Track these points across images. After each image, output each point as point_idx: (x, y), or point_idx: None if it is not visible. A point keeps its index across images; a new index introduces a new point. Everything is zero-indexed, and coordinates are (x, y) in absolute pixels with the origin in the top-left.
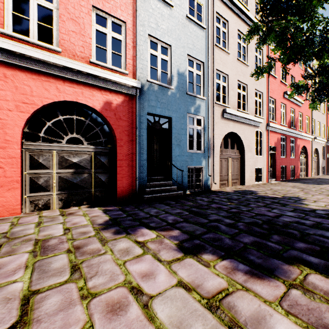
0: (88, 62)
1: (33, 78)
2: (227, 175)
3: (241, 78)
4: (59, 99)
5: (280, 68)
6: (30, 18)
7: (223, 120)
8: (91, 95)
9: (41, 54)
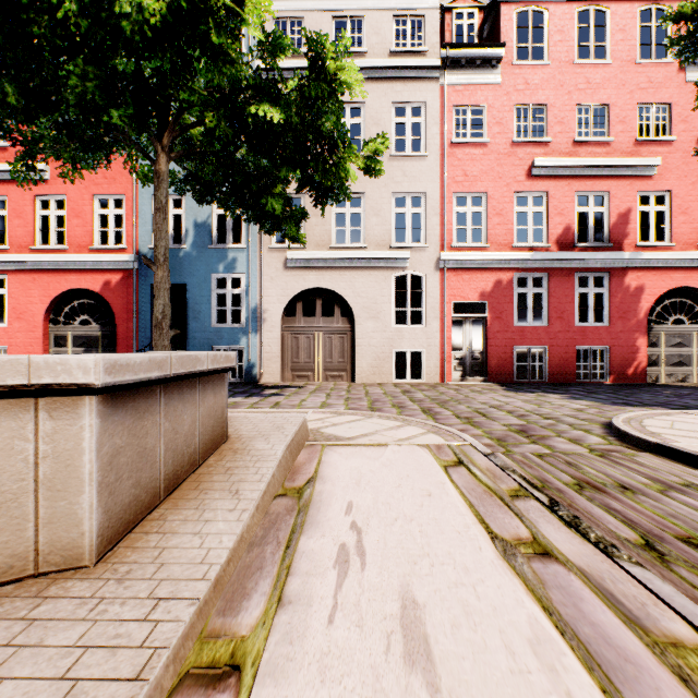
0: (89, 249)
1: (51, 276)
2: (313, 361)
3: None
4: (68, 289)
5: (512, 111)
6: (51, 229)
7: (290, 271)
8: (92, 279)
9: (49, 257)
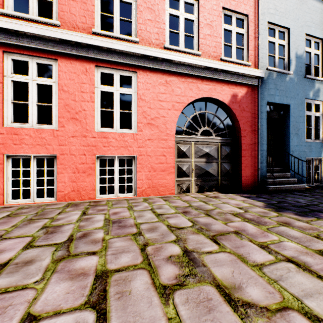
0: (219, 60)
1: (183, 81)
2: None
3: None
4: (199, 97)
5: None
6: (179, 31)
7: None
8: (221, 90)
9: (191, 59)
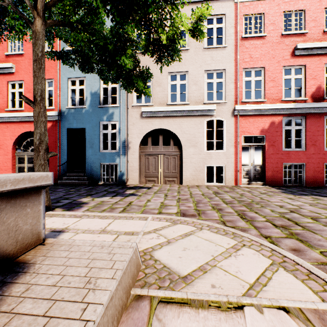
0: None
1: (15, 125)
2: (157, 172)
3: (175, 68)
4: (24, 132)
5: (281, 15)
6: (16, 99)
7: (144, 119)
8: None
9: (14, 114)
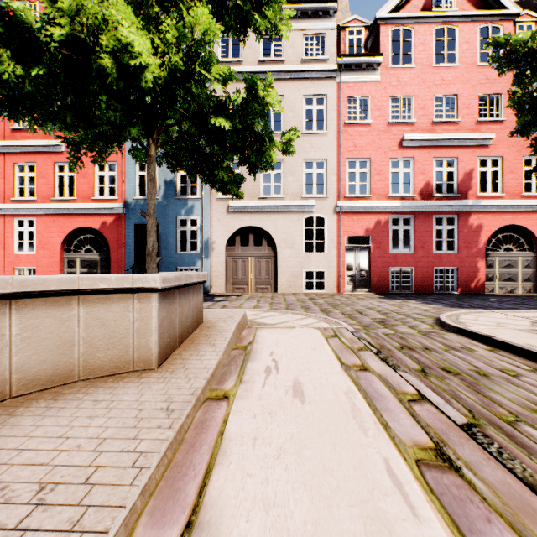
0: (92, 200)
1: (65, 219)
2: (247, 278)
3: None
4: (77, 227)
5: (388, 100)
6: (65, 186)
7: (231, 215)
8: (94, 220)
9: (64, 205)
